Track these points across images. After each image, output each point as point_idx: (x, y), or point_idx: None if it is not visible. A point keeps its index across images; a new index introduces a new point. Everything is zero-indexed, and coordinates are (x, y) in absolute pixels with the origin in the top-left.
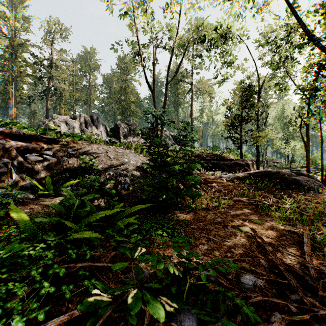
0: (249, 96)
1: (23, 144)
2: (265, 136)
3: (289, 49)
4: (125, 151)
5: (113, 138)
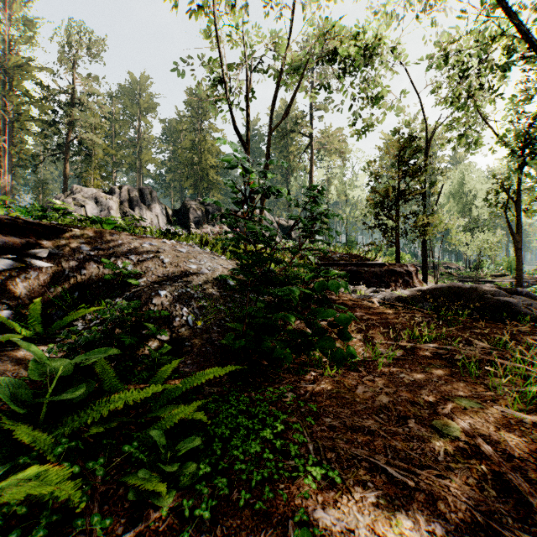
0: (412, 155)
1: None
2: (438, 224)
3: (485, 70)
4: (193, 249)
5: (178, 227)
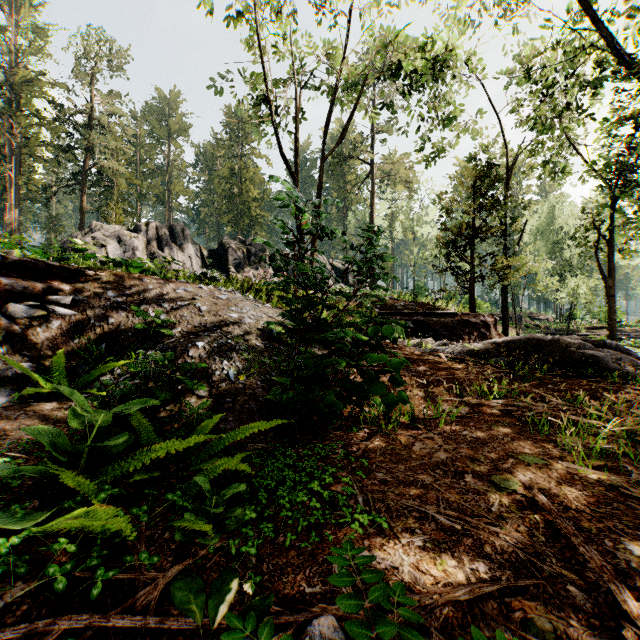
0: (489, 186)
1: (2, 280)
2: (521, 267)
3: (572, 88)
4: (234, 295)
5: (214, 271)
